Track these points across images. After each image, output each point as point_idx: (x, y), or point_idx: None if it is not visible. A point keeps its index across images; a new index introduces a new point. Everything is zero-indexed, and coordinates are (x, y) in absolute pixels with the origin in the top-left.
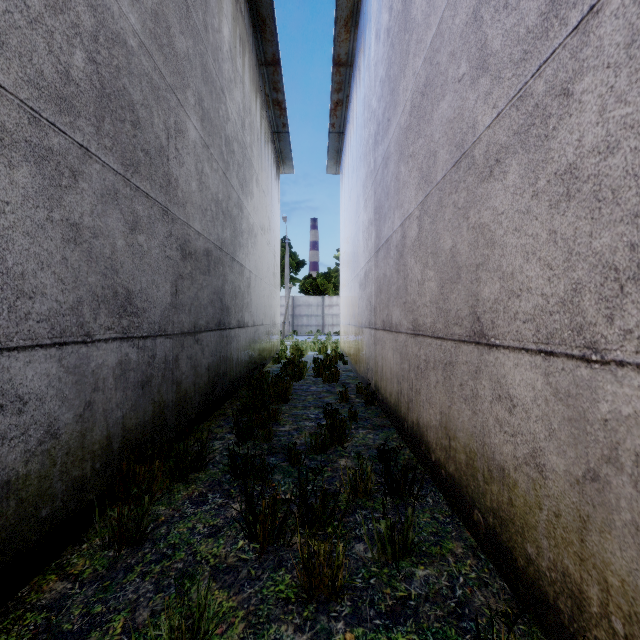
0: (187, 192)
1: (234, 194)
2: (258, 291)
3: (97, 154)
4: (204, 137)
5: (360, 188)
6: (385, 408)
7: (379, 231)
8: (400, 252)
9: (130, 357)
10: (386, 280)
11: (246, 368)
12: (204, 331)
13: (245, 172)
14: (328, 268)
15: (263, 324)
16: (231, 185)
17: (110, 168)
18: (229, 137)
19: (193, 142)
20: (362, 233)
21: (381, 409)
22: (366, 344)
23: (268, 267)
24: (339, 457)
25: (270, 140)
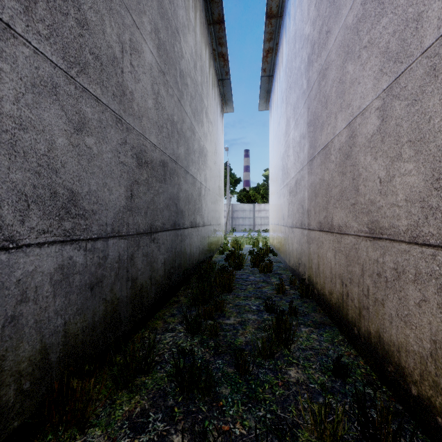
0: (143, 107)
1: (187, 119)
2: (207, 199)
3: (25, 37)
4: (160, 64)
5: (290, 112)
6: (322, 304)
7: (314, 141)
8: (346, 153)
9: (75, 260)
10: (324, 184)
11: (197, 259)
12: (160, 231)
13: (197, 104)
14: (257, 183)
15: (211, 224)
16: (185, 111)
17: (46, 58)
18: (183, 72)
19: (149, 64)
20: (292, 148)
21: (317, 303)
22: (297, 242)
23: (215, 181)
24: (287, 364)
25: (216, 85)
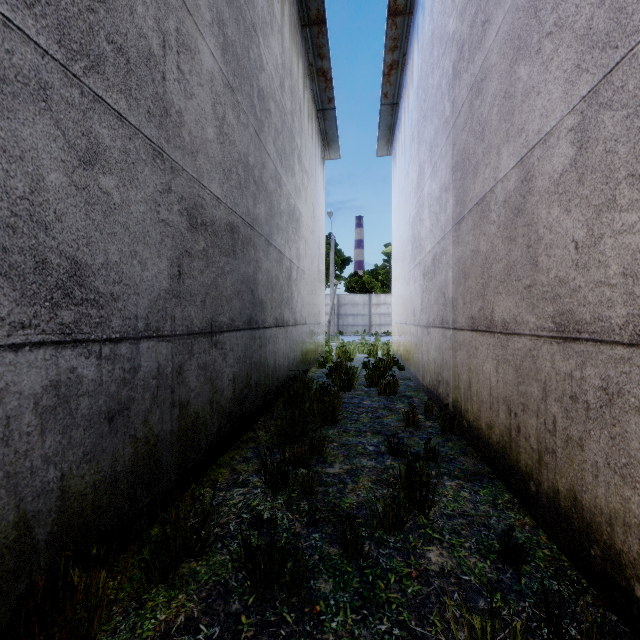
0: (199, 138)
1: (270, 164)
2: (300, 285)
3: None
4: (227, 74)
5: (424, 153)
6: (476, 443)
7: (462, 193)
8: (516, 207)
9: (80, 373)
10: (479, 258)
11: (286, 375)
12: (227, 331)
13: (284, 142)
14: (375, 265)
15: (306, 323)
16: (266, 151)
17: (27, 38)
18: (263, 91)
19: (209, 73)
20: (428, 208)
21: (467, 441)
22: (436, 348)
23: (312, 259)
24: (425, 541)
25: (314, 118)
